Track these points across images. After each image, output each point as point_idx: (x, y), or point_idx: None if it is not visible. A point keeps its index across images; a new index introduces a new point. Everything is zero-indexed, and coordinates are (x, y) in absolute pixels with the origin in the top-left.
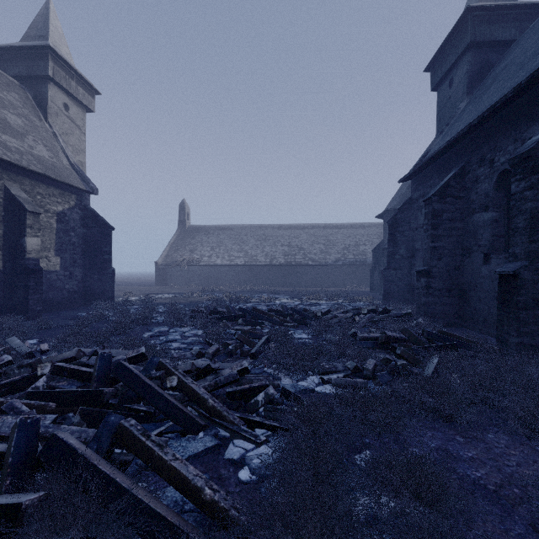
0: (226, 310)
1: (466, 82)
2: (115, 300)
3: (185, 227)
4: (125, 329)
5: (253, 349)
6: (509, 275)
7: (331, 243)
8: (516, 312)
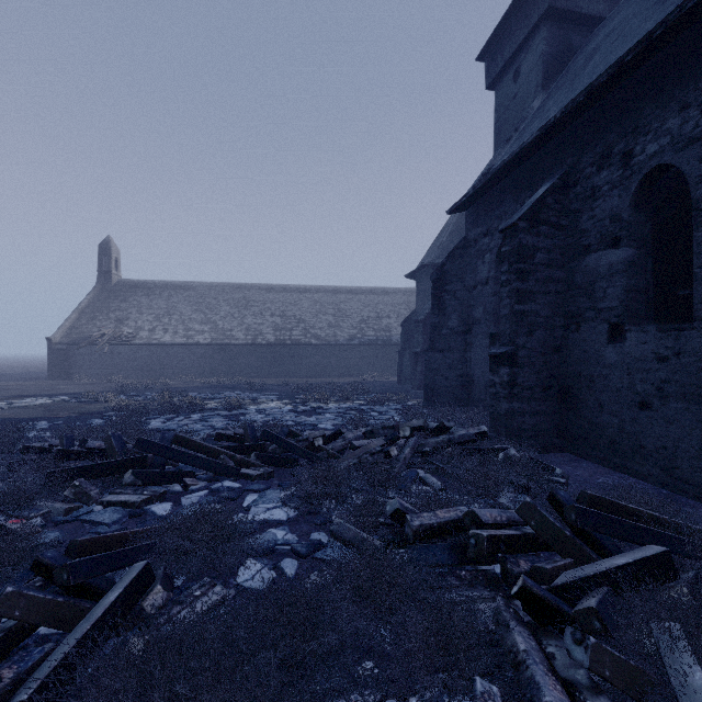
0: (105, 446)
1: (541, 70)
2: None
3: (111, 282)
4: None
5: (39, 673)
6: None
7: (343, 314)
8: None
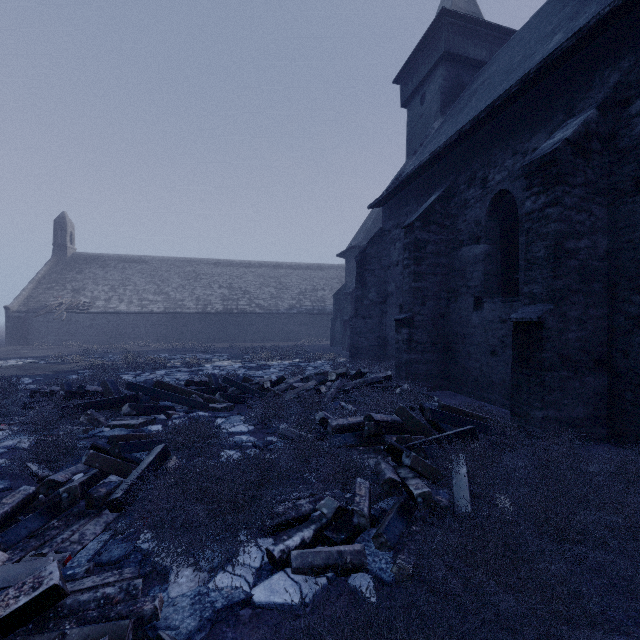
0: (102, 389)
1: (440, 99)
2: None
3: (66, 255)
4: None
5: (121, 488)
6: (529, 323)
7: (284, 287)
8: (541, 374)
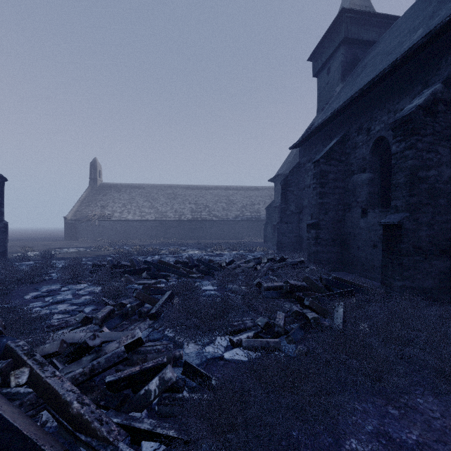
0: (130, 263)
1: (340, 71)
2: (10, 255)
3: (97, 185)
4: (2, 291)
5: (154, 309)
6: (393, 225)
7: (232, 202)
8: (400, 258)
